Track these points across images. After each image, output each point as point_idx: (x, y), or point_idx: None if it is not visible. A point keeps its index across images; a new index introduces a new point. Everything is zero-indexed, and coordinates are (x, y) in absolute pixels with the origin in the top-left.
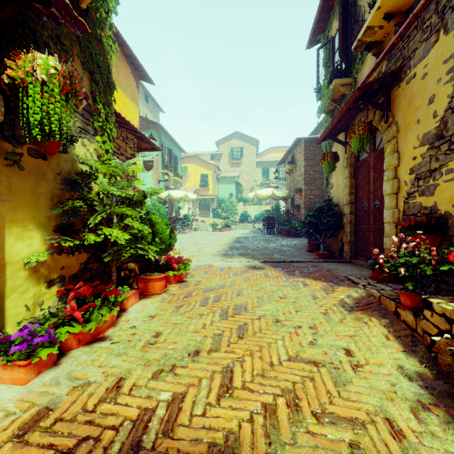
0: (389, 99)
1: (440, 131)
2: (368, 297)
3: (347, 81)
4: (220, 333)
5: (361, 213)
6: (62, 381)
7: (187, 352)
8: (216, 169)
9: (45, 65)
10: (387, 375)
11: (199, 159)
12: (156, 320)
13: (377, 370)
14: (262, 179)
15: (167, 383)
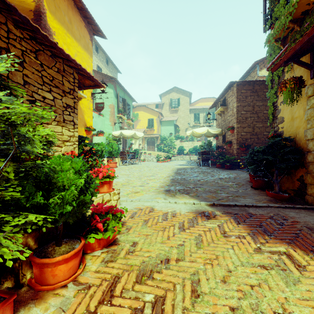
0: None
1: None
2: None
3: None
4: None
5: None
6: None
7: None
8: (160, 115)
9: None
10: None
11: (147, 108)
12: None
13: None
14: (194, 122)
15: None
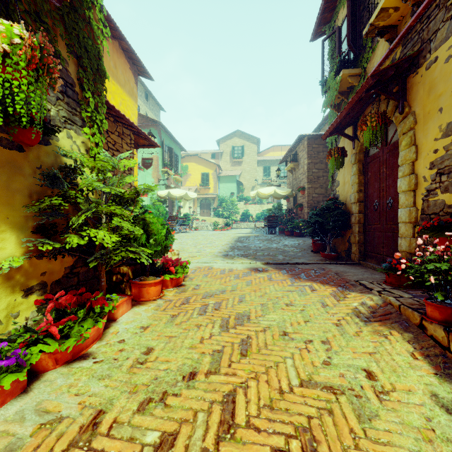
0: (404, 88)
1: None
2: (385, 306)
3: (355, 71)
4: (220, 348)
5: (371, 212)
6: (28, 415)
7: (181, 374)
8: (217, 167)
9: (8, 33)
10: (420, 406)
11: (200, 158)
12: (148, 332)
13: (406, 399)
14: (263, 177)
15: (155, 418)
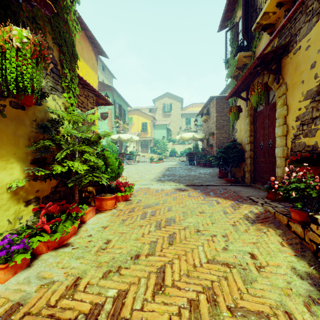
0: (280, 66)
1: (319, 88)
2: (265, 213)
3: (248, 54)
4: (155, 240)
5: (258, 150)
6: (33, 280)
7: (130, 255)
8: (153, 119)
9: (19, 35)
10: (284, 275)
11: (141, 112)
12: (107, 230)
13: (275, 271)
14: (185, 126)
15: (113, 282)
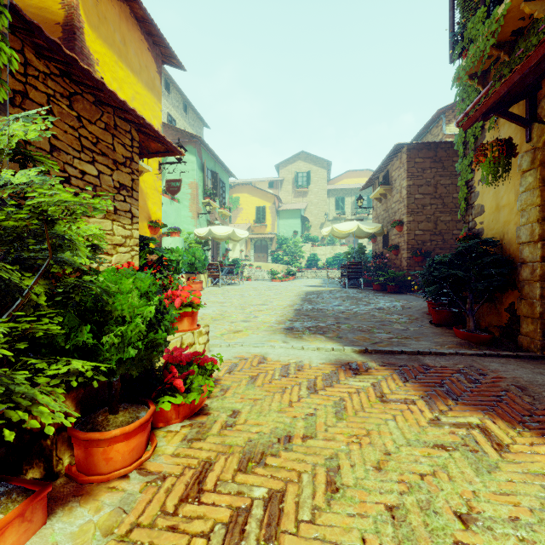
0: None
1: None
2: None
3: None
4: None
5: None
6: None
7: None
8: (276, 199)
9: None
10: None
11: (254, 188)
12: None
13: None
14: (335, 212)
15: None
